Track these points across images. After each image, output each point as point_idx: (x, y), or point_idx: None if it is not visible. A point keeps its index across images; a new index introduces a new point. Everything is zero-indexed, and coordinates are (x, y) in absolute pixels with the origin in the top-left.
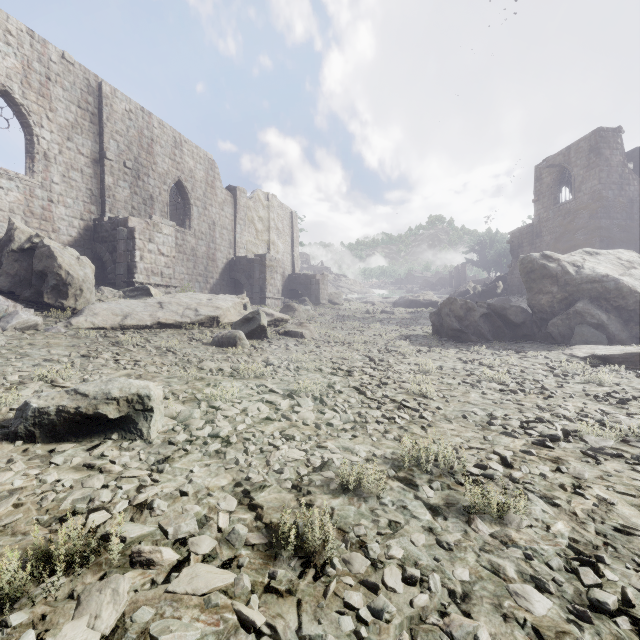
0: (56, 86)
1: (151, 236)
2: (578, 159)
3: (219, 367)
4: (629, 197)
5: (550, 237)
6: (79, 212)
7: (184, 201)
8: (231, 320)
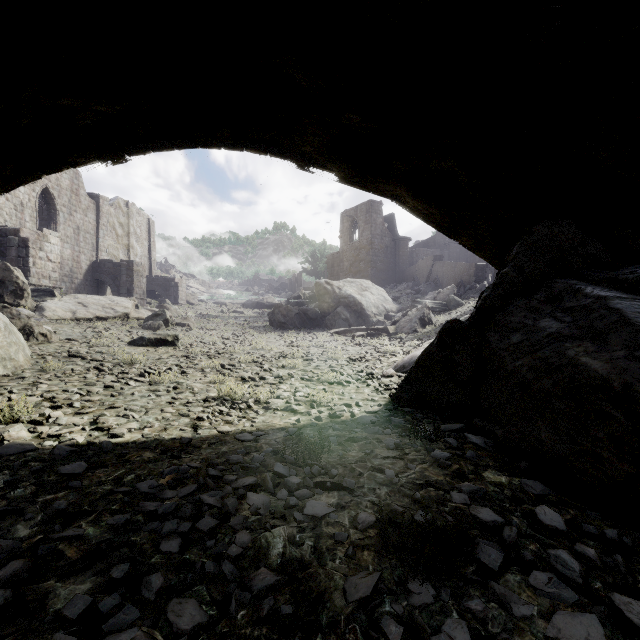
0: None
1: (41, 245)
2: (361, 216)
3: None
4: (386, 244)
5: (348, 263)
6: None
7: (50, 206)
8: (135, 316)
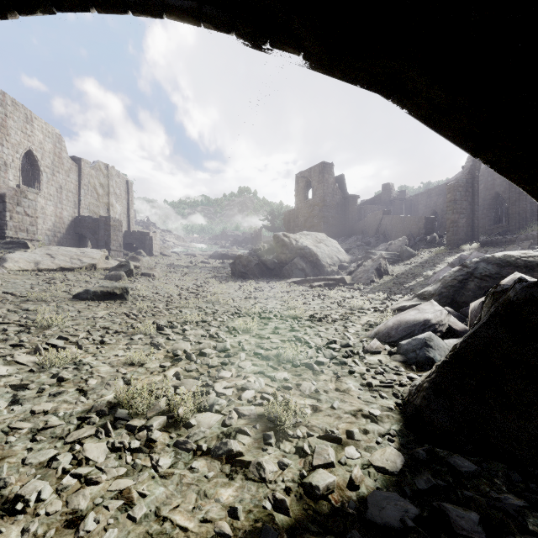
0: None
1: (19, 201)
2: (315, 176)
3: None
4: (337, 201)
5: (302, 219)
6: None
7: (33, 167)
8: (102, 266)
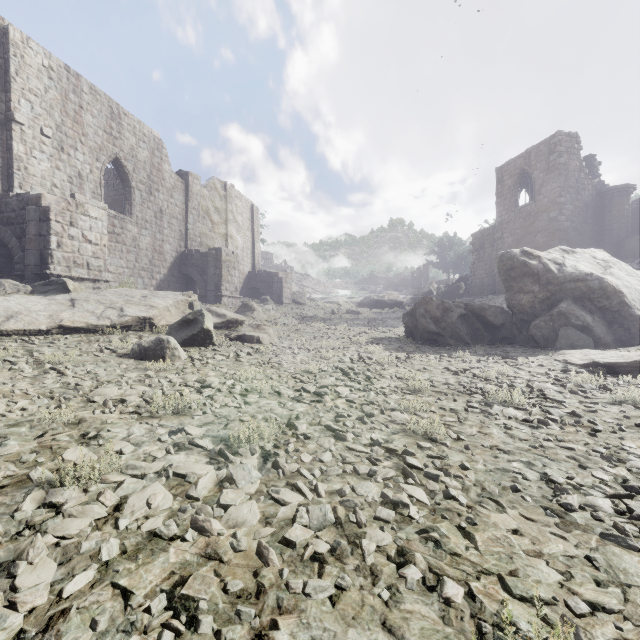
0: None
1: (73, 219)
2: (538, 162)
3: (123, 395)
4: (584, 201)
5: (511, 239)
6: None
7: (124, 183)
8: (170, 322)
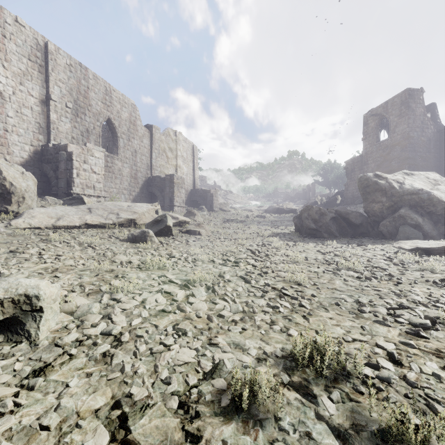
0: (10, 42)
1: (85, 158)
2: (393, 110)
3: (129, 260)
4: (428, 137)
5: (374, 164)
6: (29, 140)
7: (113, 134)
8: (145, 222)
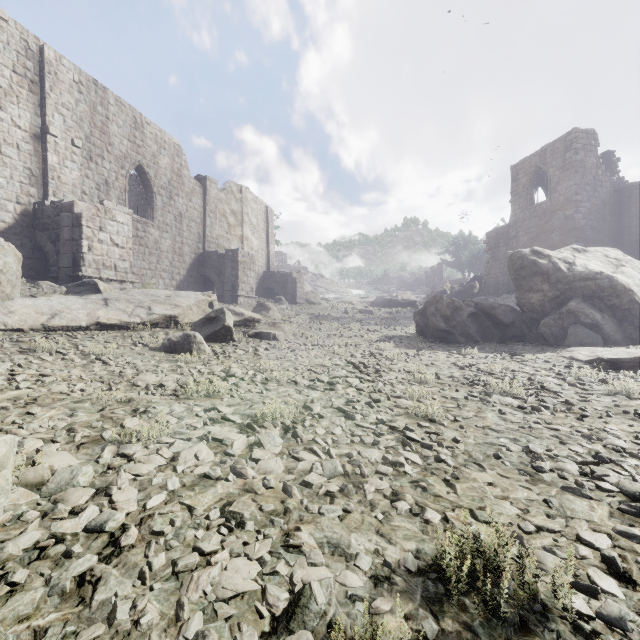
0: None
1: (102, 224)
2: (554, 160)
3: (161, 381)
4: (602, 199)
5: (526, 237)
6: (14, 194)
7: (146, 189)
8: (193, 320)
